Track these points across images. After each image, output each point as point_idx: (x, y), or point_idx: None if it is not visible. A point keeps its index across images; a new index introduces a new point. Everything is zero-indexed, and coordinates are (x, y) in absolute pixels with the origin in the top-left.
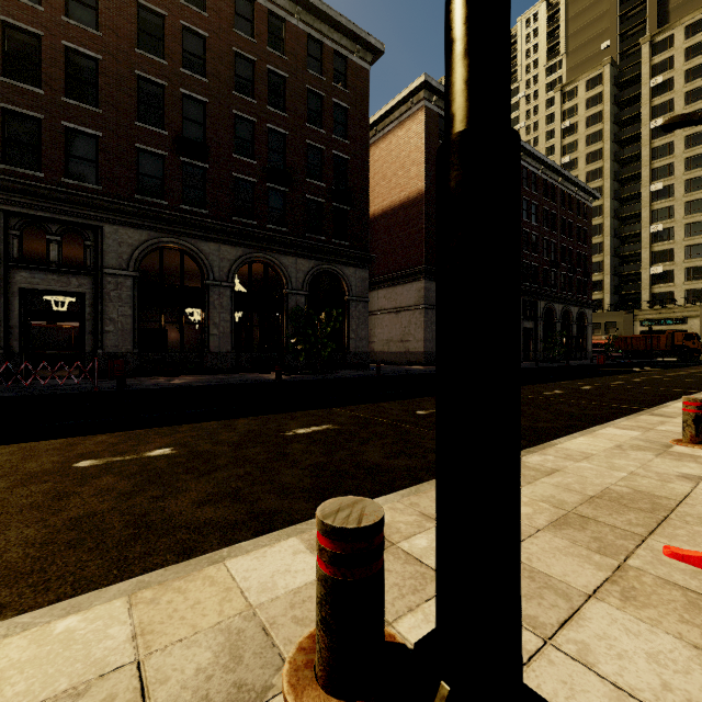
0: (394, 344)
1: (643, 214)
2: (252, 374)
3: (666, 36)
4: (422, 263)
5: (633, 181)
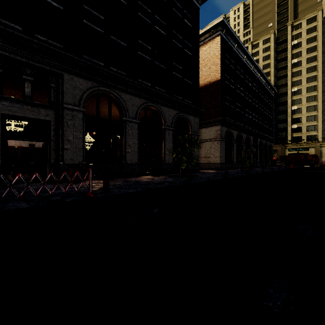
0: (200, 159)
1: (288, 101)
2: (152, 177)
3: (298, 23)
4: (219, 116)
5: (282, 87)
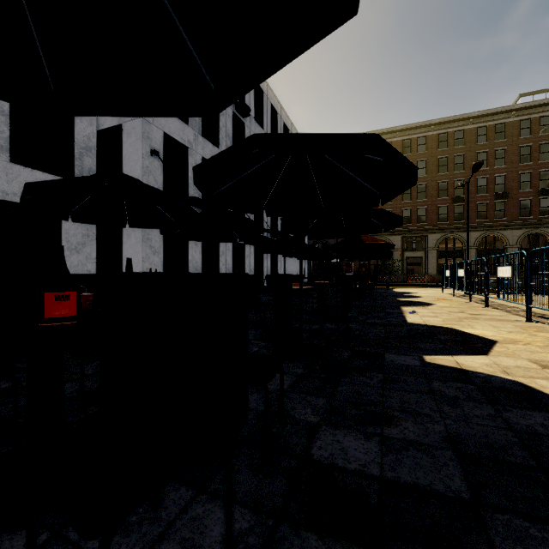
0: None
1: None
2: None
3: None
4: None
5: None
